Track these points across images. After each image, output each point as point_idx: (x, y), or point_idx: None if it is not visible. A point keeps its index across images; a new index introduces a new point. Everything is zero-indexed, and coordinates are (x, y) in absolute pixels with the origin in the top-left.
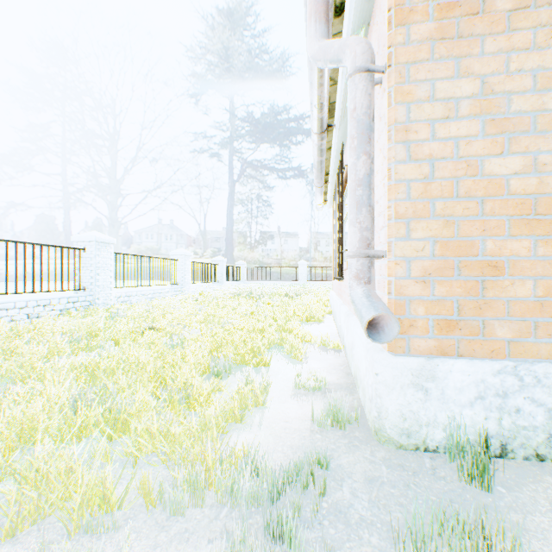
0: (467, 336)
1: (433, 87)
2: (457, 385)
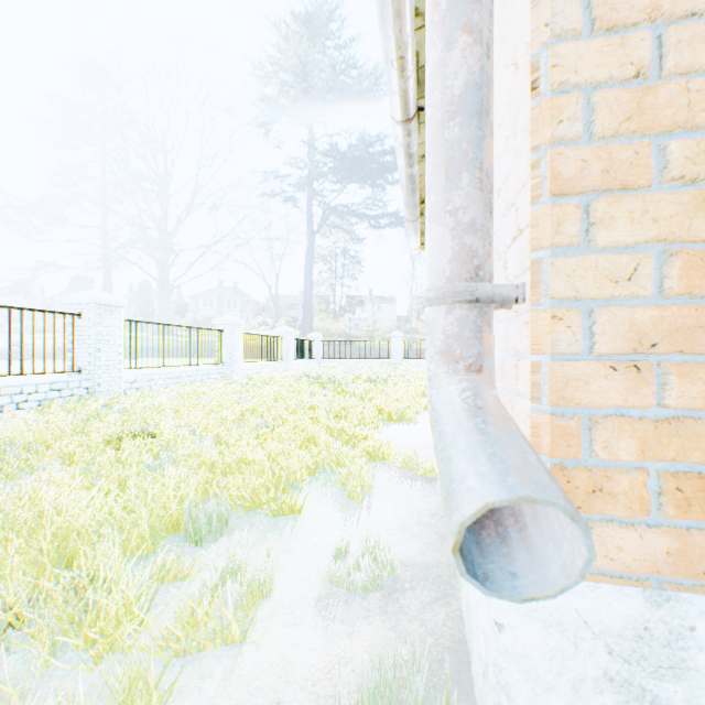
0: None
1: None
2: None
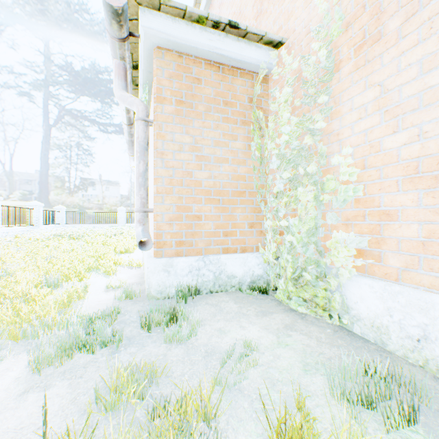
0: (188, 247)
1: (175, 136)
2: (182, 267)
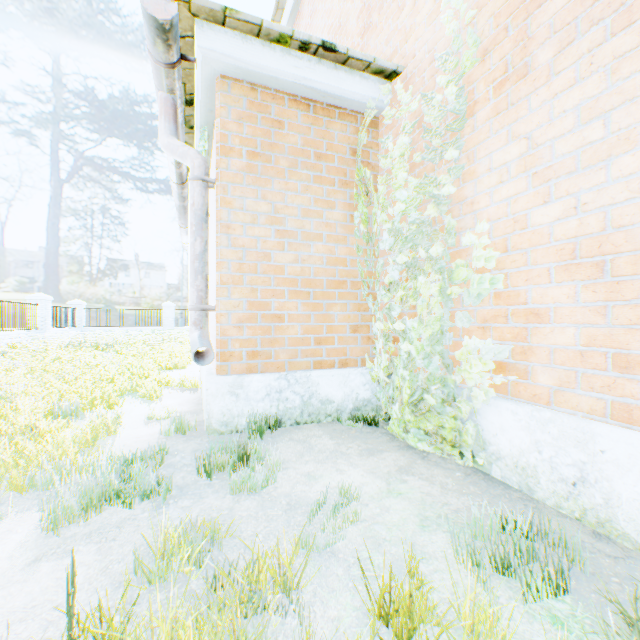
0: (265, 360)
1: (246, 202)
2: (256, 389)
